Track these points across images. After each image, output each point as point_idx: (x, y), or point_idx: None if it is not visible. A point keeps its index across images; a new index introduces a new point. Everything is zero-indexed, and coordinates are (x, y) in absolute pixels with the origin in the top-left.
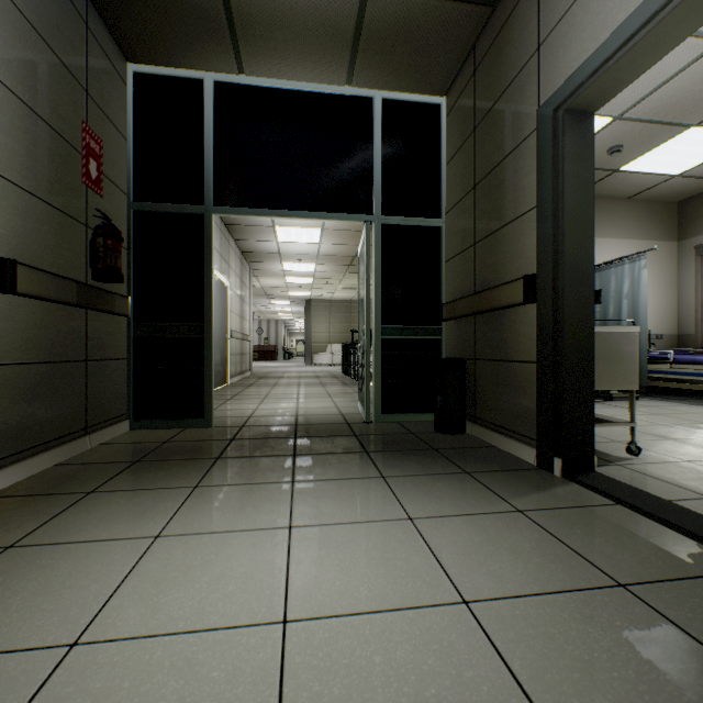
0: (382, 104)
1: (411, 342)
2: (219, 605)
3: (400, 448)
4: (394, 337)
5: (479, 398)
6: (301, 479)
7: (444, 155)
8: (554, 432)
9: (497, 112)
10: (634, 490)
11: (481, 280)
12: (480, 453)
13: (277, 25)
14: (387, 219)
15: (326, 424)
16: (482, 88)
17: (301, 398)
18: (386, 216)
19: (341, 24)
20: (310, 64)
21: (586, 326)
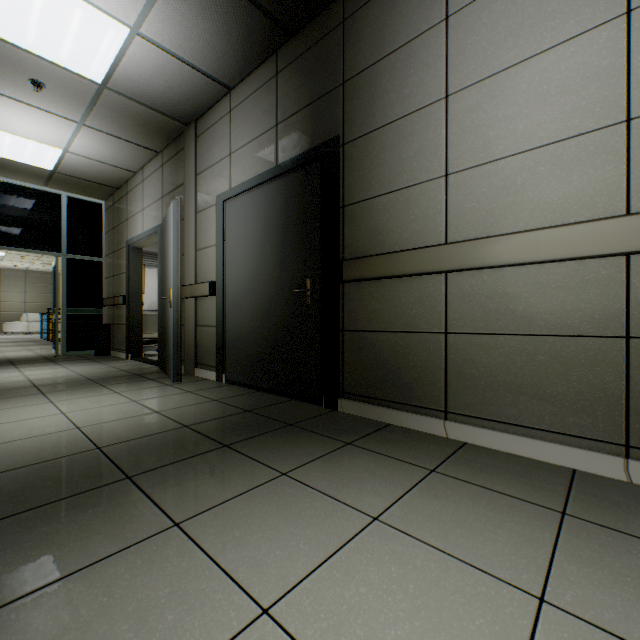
0: (68, 198)
1: (85, 316)
2: (5, 376)
3: (72, 360)
4: (75, 314)
5: (115, 340)
6: (21, 367)
7: (105, 228)
8: (129, 346)
9: (119, 229)
10: (146, 358)
11: (116, 292)
12: (109, 358)
13: (0, 166)
14: (70, 255)
15: (30, 358)
16: (116, 214)
17: (5, 352)
18: (70, 254)
19: (40, 174)
20: (20, 177)
21: (140, 313)
